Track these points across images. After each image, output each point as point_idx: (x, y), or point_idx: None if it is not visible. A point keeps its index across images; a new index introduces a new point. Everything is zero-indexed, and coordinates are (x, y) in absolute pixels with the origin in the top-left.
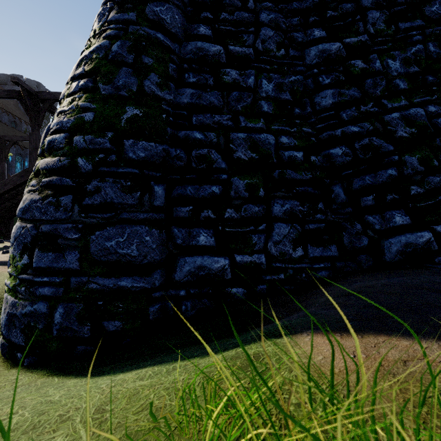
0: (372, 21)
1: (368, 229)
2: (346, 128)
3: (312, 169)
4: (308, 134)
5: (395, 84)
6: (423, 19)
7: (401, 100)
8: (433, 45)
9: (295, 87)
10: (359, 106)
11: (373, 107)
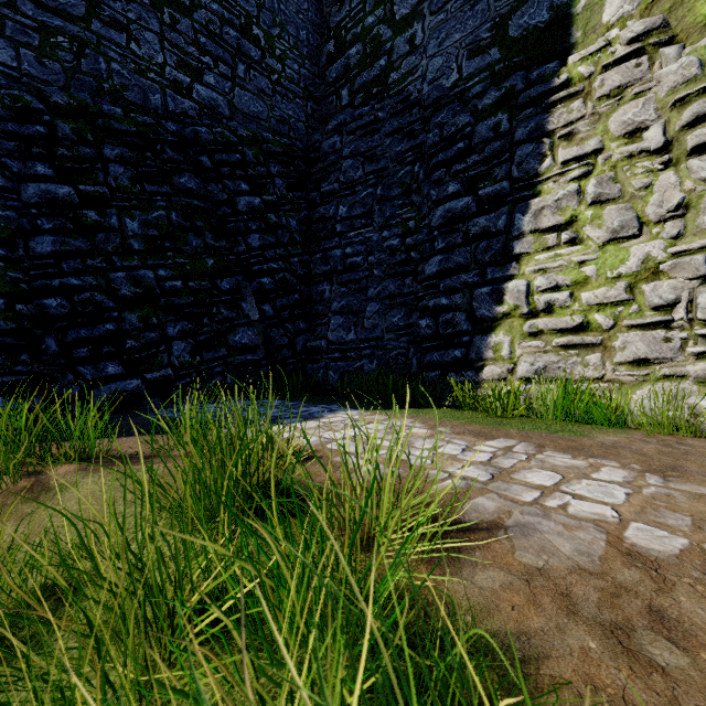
0: (114, 175)
1: (80, 379)
2: (66, 280)
3: (19, 318)
4: (18, 279)
5: (130, 244)
6: (173, 187)
7: (134, 260)
8: (176, 214)
9: (4, 224)
10: (86, 259)
11: (102, 263)
